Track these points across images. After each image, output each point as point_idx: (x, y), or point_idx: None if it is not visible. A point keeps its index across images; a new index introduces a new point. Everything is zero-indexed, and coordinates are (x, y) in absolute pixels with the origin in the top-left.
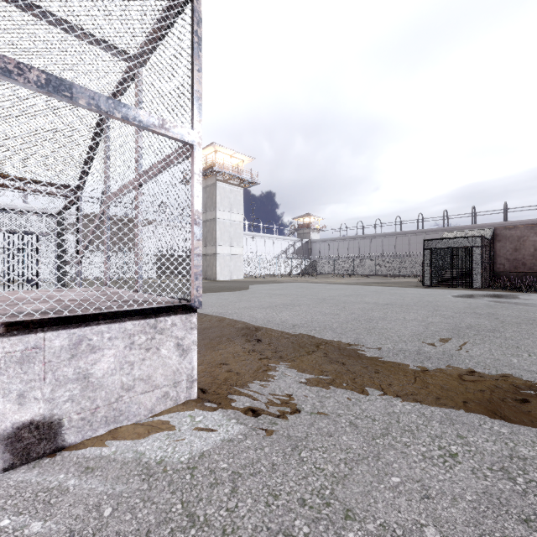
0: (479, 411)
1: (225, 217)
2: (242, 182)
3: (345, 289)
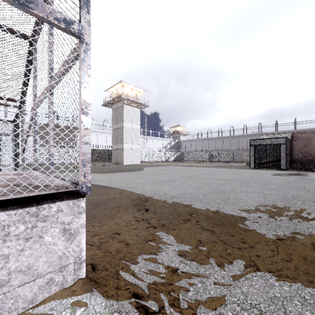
0: None
1: (128, 126)
2: (139, 105)
3: (202, 170)
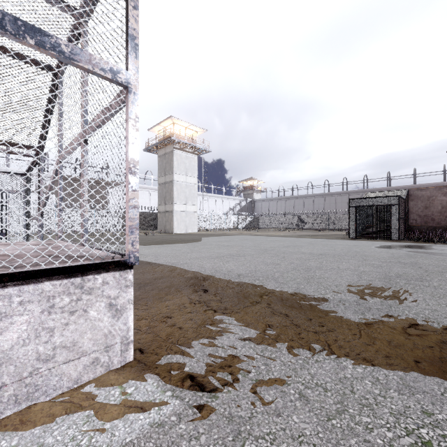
0: (434, 373)
1: (181, 180)
2: (195, 150)
3: (283, 240)
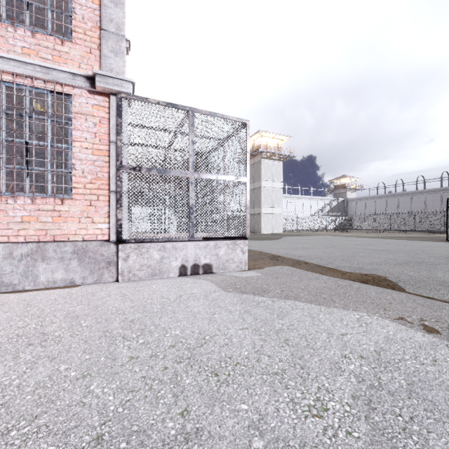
0: (358, 281)
1: (268, 185)
2: (281, 157)
3: (362, 240)
